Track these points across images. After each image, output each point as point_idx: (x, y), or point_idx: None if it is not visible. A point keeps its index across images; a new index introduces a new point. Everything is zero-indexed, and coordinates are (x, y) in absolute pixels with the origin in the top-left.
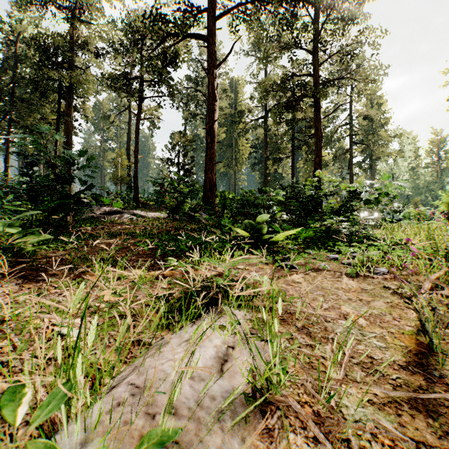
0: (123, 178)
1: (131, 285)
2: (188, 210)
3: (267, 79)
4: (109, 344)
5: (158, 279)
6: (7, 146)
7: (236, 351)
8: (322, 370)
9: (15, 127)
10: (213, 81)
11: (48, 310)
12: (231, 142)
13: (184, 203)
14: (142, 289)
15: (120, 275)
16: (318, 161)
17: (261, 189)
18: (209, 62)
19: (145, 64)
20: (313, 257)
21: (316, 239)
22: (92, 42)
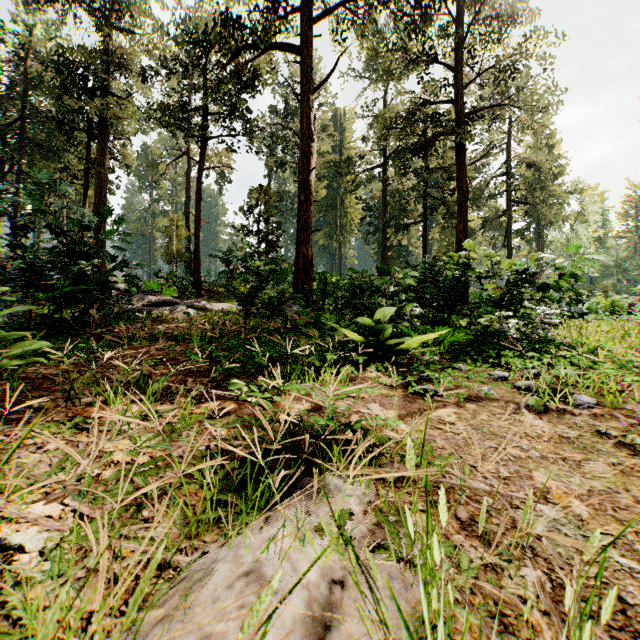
0: (179, 254)
1: (167, 430)
2: (269, 300)
3: (387, 109)
4: (98, 566)
5: (214, 417)
6: (15, 210)
7: (349, 585)
8: (527, 635)
9: (28, 182)
10: (309, 112)
11: (2, 486)
12: (335, 202)
13: (267, 290)
14: (181, 439)
15: (149, 411)
16: (462, 227)
17: (381, 267)
18: (302, 83)
19: (210, 89)
20: (467, 375)
21: (467, 345)
22: (134, 58)
